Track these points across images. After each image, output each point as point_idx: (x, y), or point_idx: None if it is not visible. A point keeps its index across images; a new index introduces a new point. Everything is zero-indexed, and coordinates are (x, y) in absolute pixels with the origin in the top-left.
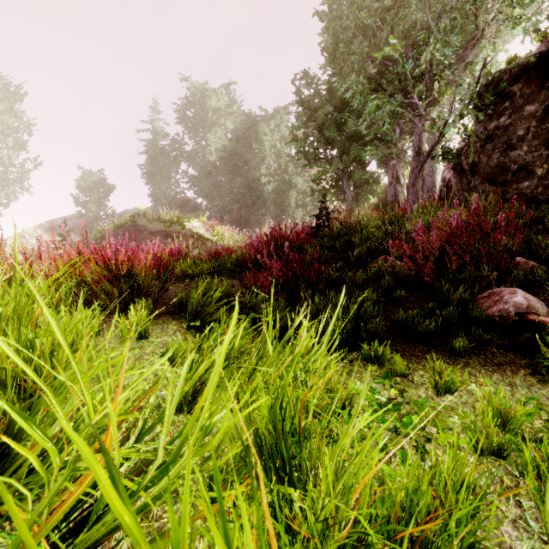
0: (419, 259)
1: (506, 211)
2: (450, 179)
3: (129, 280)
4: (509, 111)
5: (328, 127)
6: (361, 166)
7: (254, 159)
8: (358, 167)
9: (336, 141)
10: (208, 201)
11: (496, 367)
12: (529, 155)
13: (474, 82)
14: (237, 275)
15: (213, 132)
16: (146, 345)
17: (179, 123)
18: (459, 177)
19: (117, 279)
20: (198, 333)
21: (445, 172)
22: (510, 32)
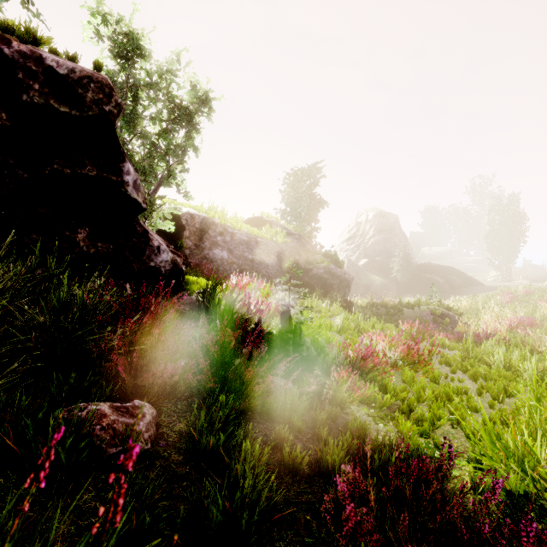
0: None
1: None
2: None
3: None
4: None
5: None
6: None
7: None
8: None
9: None
10: None
11: None
12: None
13: None
14: None
15: None
16: None
17: None
18: None
19: None
20: None
21: None
22: None
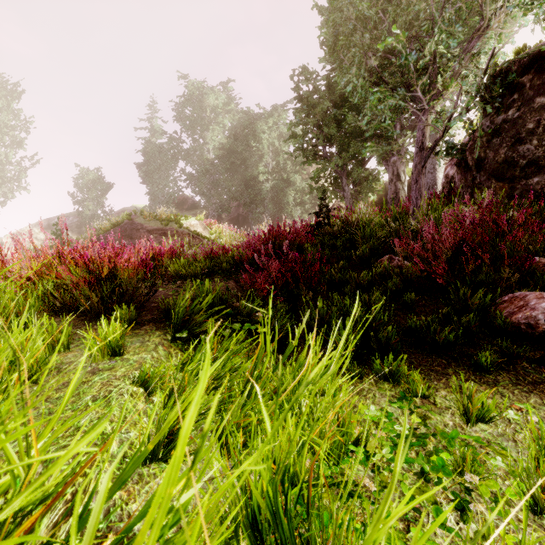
0: (430, 259)
1: (516, 208)
2: (454, 176)
3: (113, 282)
4: (518, 103)
5: (328, 123)
6: (361, 163)
7: (252, 157)
8: (357, 164)
9: (335, 138)
10: (206, 199)
11: (531, 387)
12: (539, 149)
13: (482, 73)
14: (232, 276)
15: (211, 130)
16: (118, 364)
17: (177, 121)
18: (463, 174)
19: (99, 281)
20: (186, 345)
21: (448, 169)
22: (517, 22)
